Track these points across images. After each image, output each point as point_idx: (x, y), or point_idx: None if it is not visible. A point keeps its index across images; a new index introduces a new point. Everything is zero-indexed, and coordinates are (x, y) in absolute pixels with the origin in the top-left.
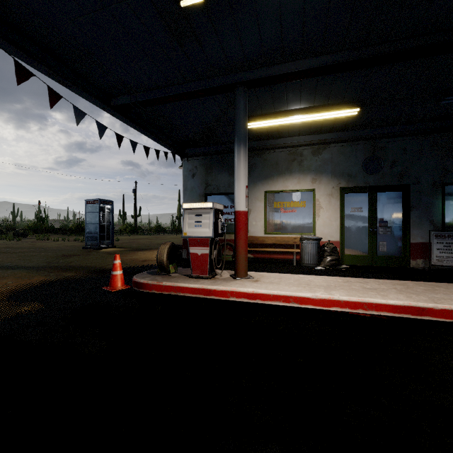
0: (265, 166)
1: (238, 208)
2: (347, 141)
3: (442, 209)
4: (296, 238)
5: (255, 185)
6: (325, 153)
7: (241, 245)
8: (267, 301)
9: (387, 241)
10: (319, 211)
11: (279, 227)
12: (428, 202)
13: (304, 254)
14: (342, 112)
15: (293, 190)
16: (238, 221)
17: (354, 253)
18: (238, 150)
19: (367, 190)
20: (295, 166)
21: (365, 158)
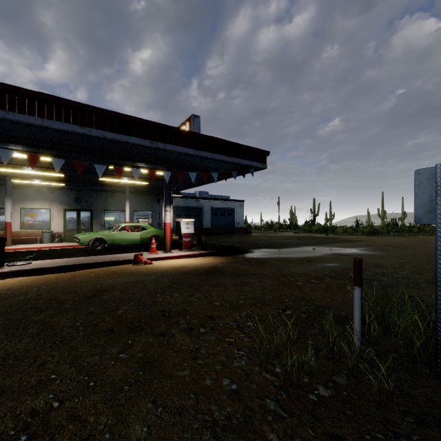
0: (21, 195)
1: (7, 221)
2: (67, 189)
3: (104, 219)
4: (40, 231)
5: (14, 204)
6: (57, 193)
7: (9, 234)
8: (21, 250)
9: (85, 231)
10: (53, 219)
11: (30, 226)
12: (99, 216)
13: (44, 238)
14: (58, 184)
15: (39, 208)
16: (7, 226)
17: (71, 236)
18: (7, 199)
19: (77, 210)
20: (40, 197)
21: (75, 198)
